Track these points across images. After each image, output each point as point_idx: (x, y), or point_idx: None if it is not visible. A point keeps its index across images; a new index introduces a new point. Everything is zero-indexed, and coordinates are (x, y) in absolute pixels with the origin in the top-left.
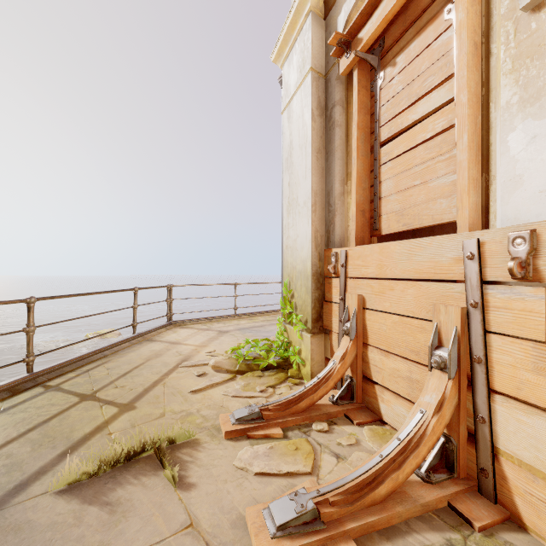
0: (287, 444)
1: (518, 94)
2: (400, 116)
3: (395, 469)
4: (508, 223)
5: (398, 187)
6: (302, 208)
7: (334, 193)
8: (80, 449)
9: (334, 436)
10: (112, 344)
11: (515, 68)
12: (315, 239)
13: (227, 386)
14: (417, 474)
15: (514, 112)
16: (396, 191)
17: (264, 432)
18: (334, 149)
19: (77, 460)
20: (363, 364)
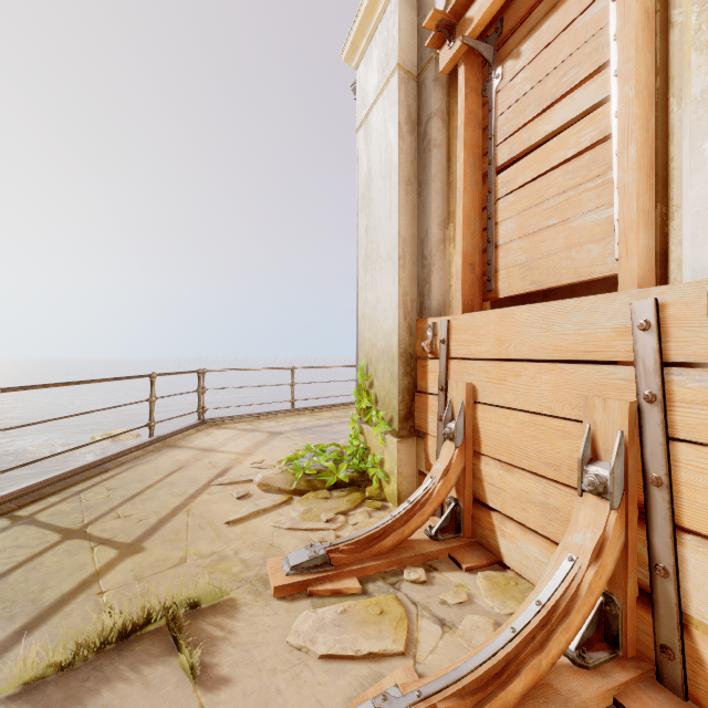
0: (368, 606)
1: None
2: (527, 128)
3: (535, 651)
4: (704, 274)
5: (524, 229)
6: (385, 262)
7: (431, 240)
8: (51, 620)
9: (436, 589)
10: (117, 452)
11: None
12: (403, 305)
13: (279, 512)
14: (564, 653)
15: None
16: (520, 235)
17: (332, 585)
18: (431, 179)
19: (37, 646)
20: (474, 482)
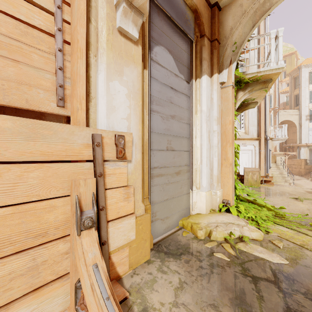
0: None
1: (113, 64)
2: None
3: None
4: (109, 128)
5: None
6: None
7: None
8: None
9: None
10: None
11: (113, 50)
12: None
13: None
14: None
15: (112, 72)
16: None
17: None
18: None
19: None
20: None
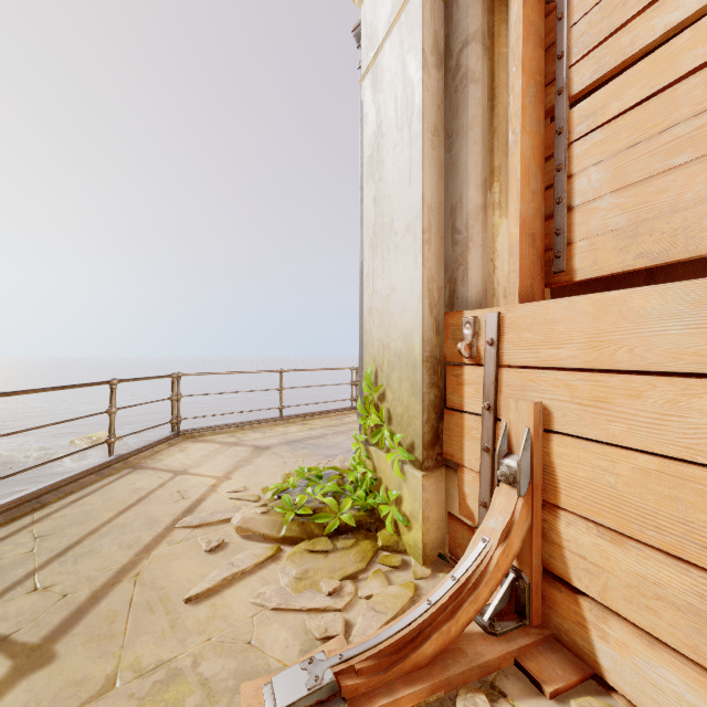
0: None
1: None
2: (628, 28)
3: None
4: None
5: (623, 178)
6: (402, 238)
7: (467, 206)
8: None
9: None
10: (61, 480)
11: None
12: (429, 293)
13: (263, 576)
14: None
15: None
16: (615, 188)
17: None
18: (467, 125)
19: None
20: (546, 546)
